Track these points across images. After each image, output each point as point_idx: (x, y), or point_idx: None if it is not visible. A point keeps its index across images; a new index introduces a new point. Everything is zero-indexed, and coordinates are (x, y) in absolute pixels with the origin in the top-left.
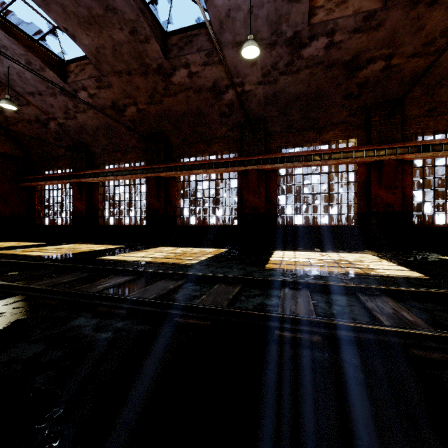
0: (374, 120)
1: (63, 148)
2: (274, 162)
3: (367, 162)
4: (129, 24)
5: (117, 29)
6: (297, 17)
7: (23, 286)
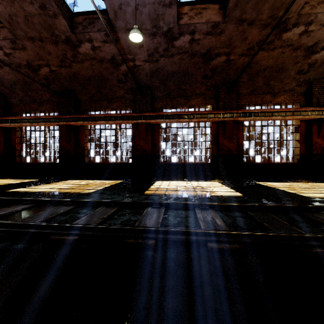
0: (221, 94)
1: None
2: (157, 118)
3: (216, 121)
4: (38, 0)
5: (28, 2)
6: (170, 18)
7: None
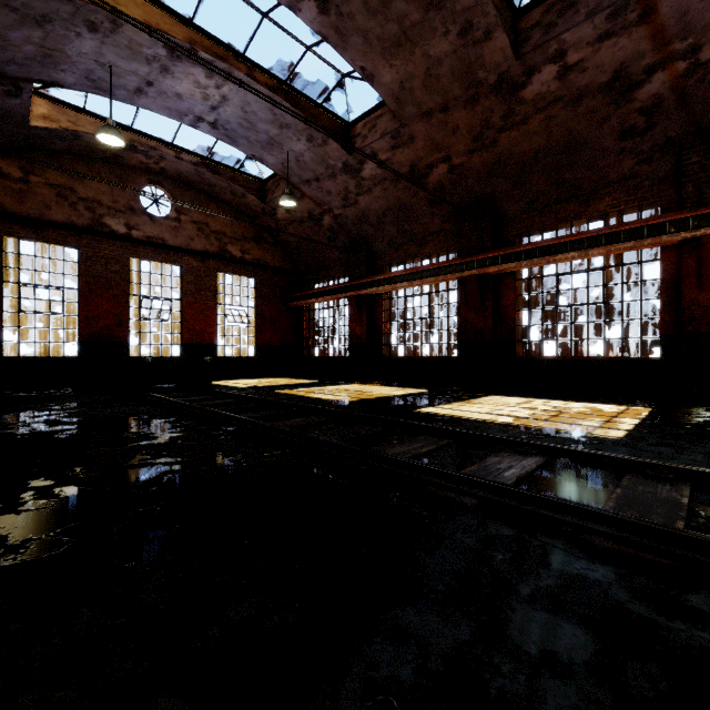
0: None
1: (336, 249)
2: None
3: None
4: (460, 18)
5: (439, 35)
6: None
7: (390, 458)
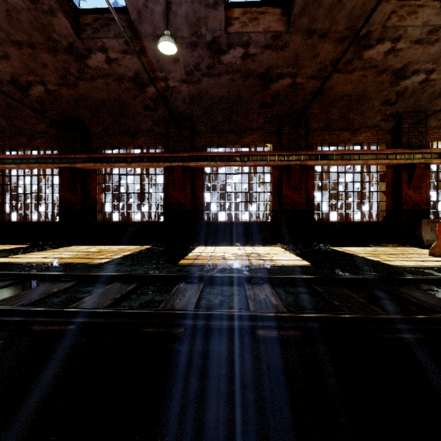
0: (285, 129)
1: None
2: (199, 160)
3: (279, 165)
4: None
5: None
6: (215, 23)
7: None
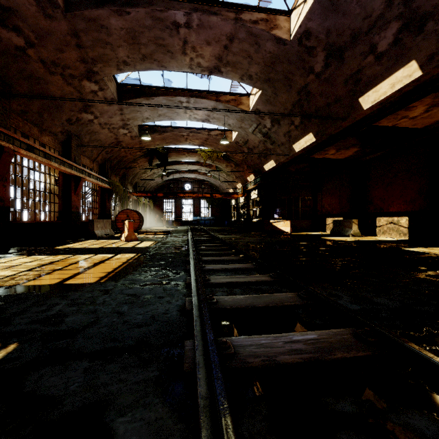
0: None
1: None
2: None
3: None
4: None
5: None
6: None
7: None
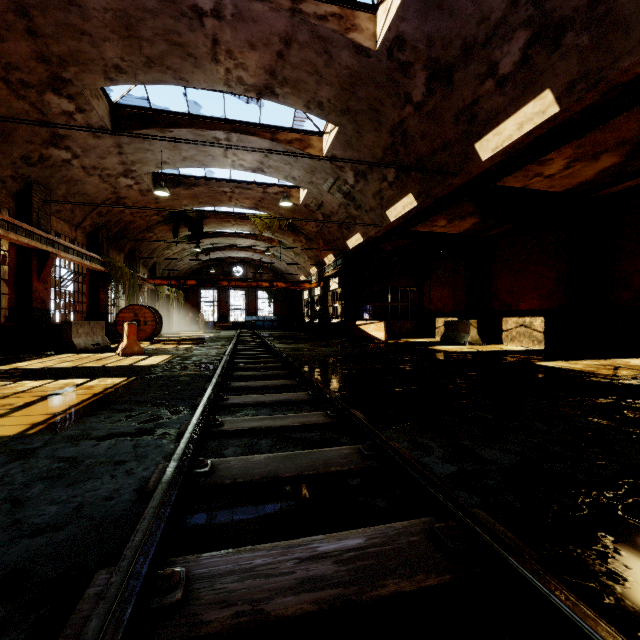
0: None
1: None
2: None
3: None
4: None
5: None
6: None
7: None
